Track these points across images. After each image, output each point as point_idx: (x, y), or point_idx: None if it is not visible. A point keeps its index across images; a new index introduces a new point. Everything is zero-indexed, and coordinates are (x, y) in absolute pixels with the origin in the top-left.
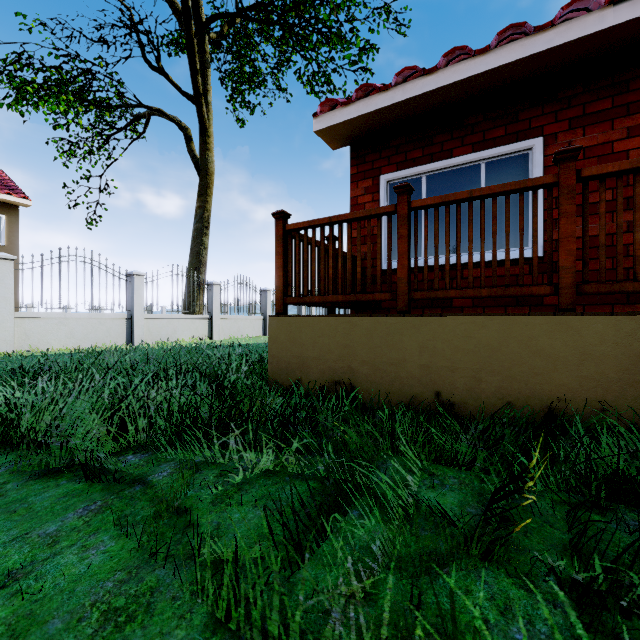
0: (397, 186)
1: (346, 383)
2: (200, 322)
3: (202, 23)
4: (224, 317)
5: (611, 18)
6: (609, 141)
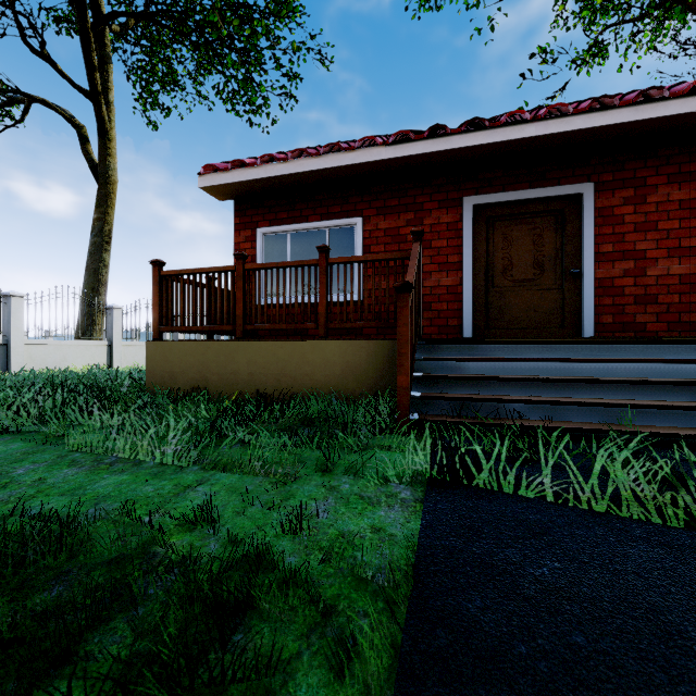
0: (235, 254)
1: (203, 388)
2: (97, 349)
3: (101, 17)
4: (127, 343)
5: (384, 154)
6: (398, 227)
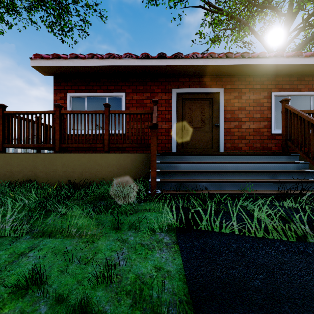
0: (55, 104)
1: (33, 180)
2: None
3: None
4: None
5: (137, 63)
6: (142, 99)
